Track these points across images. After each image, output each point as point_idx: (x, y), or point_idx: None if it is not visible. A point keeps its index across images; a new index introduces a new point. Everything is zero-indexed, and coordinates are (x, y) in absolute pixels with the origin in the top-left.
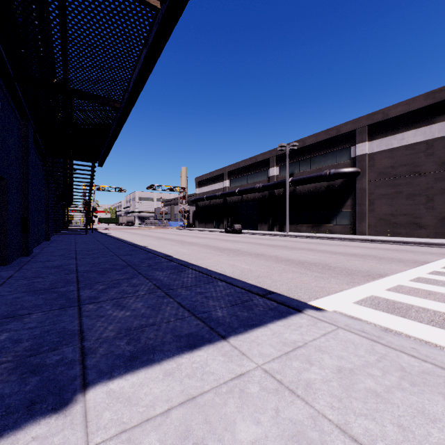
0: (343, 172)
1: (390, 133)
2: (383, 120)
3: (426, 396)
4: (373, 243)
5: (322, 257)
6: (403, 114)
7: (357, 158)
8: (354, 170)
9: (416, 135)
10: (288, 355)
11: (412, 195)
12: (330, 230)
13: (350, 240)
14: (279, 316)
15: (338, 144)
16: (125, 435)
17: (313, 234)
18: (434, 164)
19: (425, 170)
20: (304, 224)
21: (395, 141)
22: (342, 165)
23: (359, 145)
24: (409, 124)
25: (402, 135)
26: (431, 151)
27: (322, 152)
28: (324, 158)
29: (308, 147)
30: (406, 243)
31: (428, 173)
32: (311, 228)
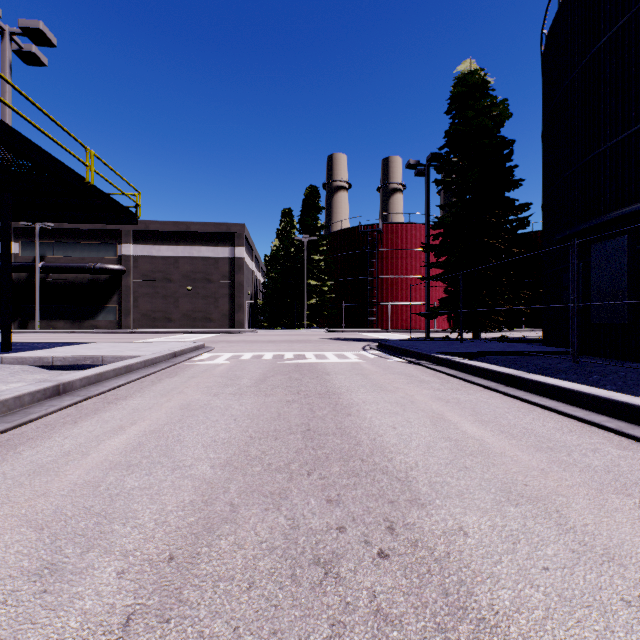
0: (110, 268)
1: (151, 243)
2: (146, 230)
3: (125, 343)
4: (135, 333)
5: (94, 340)
6: (160, 231)
7: (123, 257)
8: (121, 268)
9: (169, 251)
10: (96, 344)
11: (166, 296)
12: (96, 325)
13: (117, 333)
14: (88, 343)
15: (105, 238)
16: (72, 347)
17: (76, 330)
18: (180, 275)
19: (174, 278)
20: (62, 320)
21: (155, 251)
22: (109, 261)
23: (126, 246)
24: (164, 240)
25: (160, 248)
26: (178, 265)
27: (87, 242)
28: (88, 248)
29: (67, 231)
30: (159, 332)
31: (176, 281)
32: (72, 324)
